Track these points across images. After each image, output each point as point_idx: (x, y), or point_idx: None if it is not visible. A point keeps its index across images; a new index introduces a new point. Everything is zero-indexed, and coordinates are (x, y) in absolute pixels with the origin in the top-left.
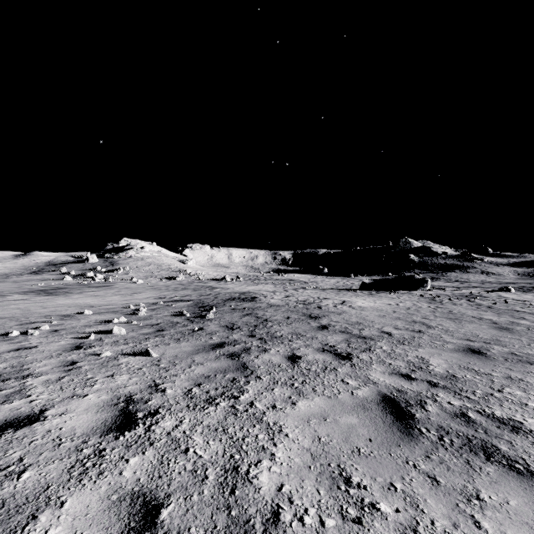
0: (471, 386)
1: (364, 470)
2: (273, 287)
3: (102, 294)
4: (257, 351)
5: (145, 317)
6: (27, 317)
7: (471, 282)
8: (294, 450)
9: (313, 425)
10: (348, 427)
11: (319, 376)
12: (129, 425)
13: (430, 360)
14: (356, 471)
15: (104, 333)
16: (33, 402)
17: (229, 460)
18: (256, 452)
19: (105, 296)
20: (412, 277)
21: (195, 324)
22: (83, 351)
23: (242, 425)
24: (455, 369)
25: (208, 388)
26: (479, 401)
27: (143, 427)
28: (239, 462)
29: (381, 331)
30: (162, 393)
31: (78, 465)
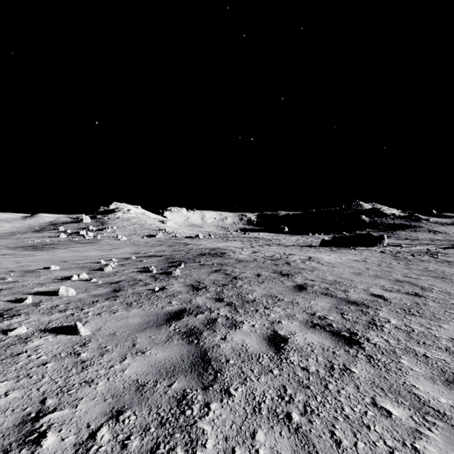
0: None
1: None
2: (240, 244)
3: (84, 249)
4: (225, 326)
5: (110, 273)
6: None
7: (421, 240)
8: None
9: None
10: None
11: (330, 390)
12: None
13: None
14: None
15: (51, 294)
16: None
17: None
18: None
19: (85, 251)
20: (369, 235)
21: (158, 283)
22: None
23: None
24: None
25: (130, 426)
26: None
27: None
28: None
29: (371, 294)
30: (29, 449)
31: None
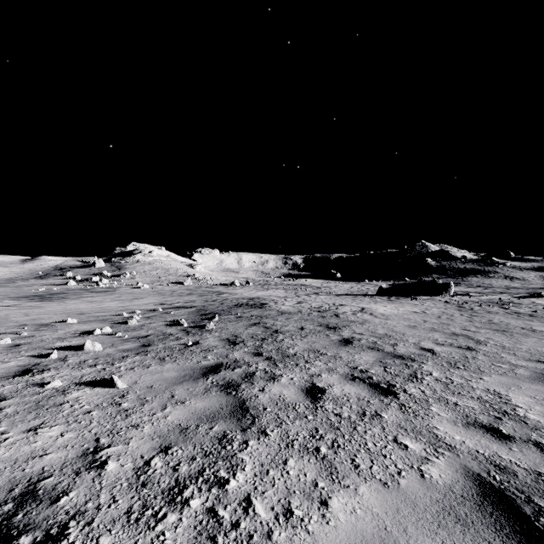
0: None
1: None
2: (284, 292)
3: (100, 299)
4: (263, 379)
5: (135, 327)
6: None
7: (495, 287)
8: None
9: None
10: None
11: (358, 430)
12: None
13: (511, 398)
14: None
15: (75, 349)
16: None
17: None
18: None
19: (102, 302)
20: (433, 282)
21: (191, 337)
22: (26, 379)
23: None
24: None
25: (178, 457)
26: None
27: None
28: None
29: (420, 348)
30: (96, 472)
31: None
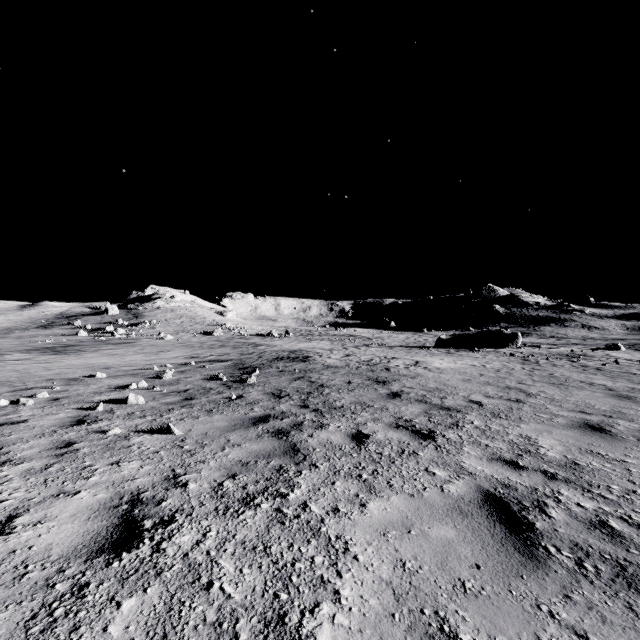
0: (602, 479)
1: (475, 621)
2: (329, 344)
3: (121, 352)
4: (311, 427)
5: (171, 381)
6: (23, 381)
7: (570, 338)
8: (367, 583)
9: (392, 541)
10: (442, 544)
11: (395, 464)
12: (130, 540)
13: (538, 441)
14: (464, 622)
15: (117, 402)
16: (2, 504)
17: (271, 602)
18: (312, 588)
19: (125, 355)
20: (499, 332)
21: (233, 391)
22: (85, 427)
23: (291, 541)
24: (574, 453)
25: (245, 481)
26: (619, 502)
27: (149, 545)
28: (287, 607)
29: (469, 400)
30: (182, 489)
31: (43, 614)
